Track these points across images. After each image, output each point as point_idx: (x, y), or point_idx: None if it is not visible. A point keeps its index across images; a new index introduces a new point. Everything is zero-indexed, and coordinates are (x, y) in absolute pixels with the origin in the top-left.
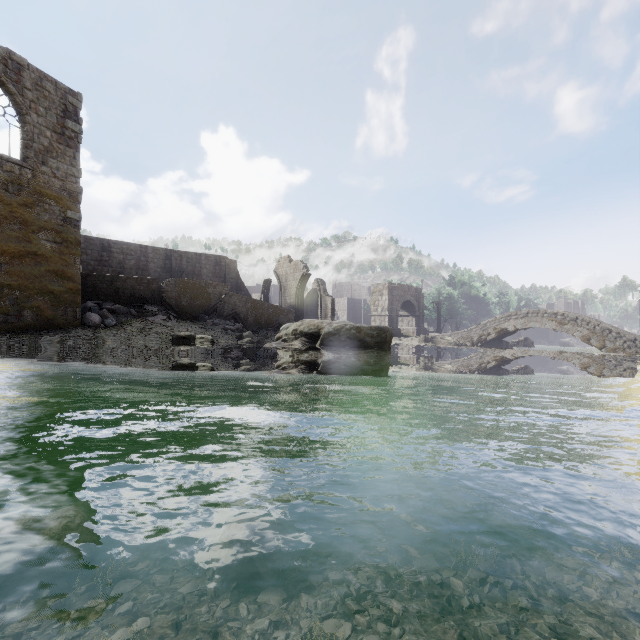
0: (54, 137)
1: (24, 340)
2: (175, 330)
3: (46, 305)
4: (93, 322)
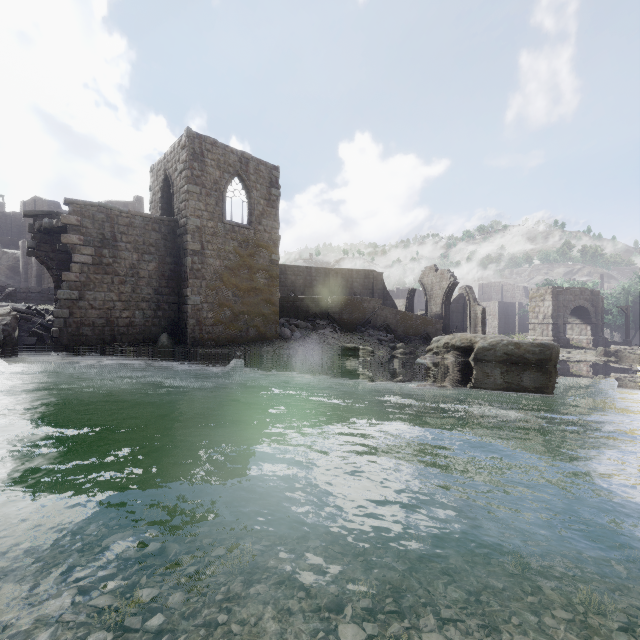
0: (265, 203)
1: (253, 350)
2: (341, 341)
3: (261, 324)
4: (286, 335)
